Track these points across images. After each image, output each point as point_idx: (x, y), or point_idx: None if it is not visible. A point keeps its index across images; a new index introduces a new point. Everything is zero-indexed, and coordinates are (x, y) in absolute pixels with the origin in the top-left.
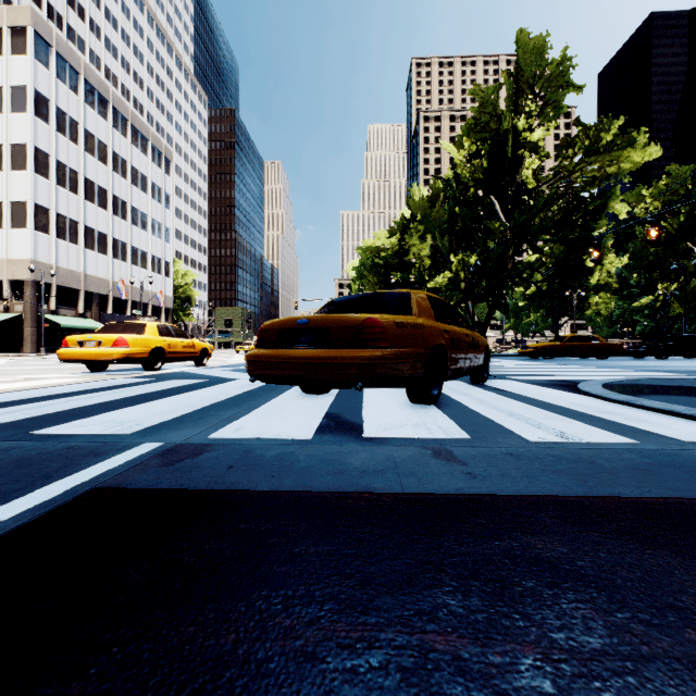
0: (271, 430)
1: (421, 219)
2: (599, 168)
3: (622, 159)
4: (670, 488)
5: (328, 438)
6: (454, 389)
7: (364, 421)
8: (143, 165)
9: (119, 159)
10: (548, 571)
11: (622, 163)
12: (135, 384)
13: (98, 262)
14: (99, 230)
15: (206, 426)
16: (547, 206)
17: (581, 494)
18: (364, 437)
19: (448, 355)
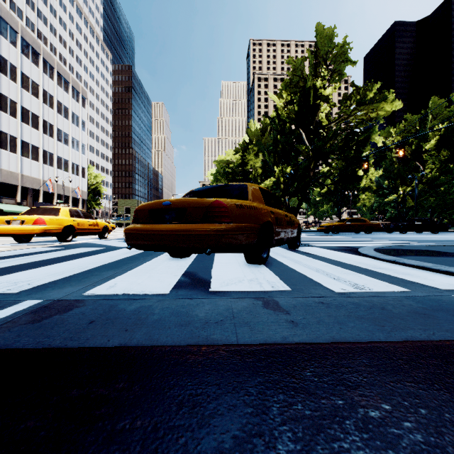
0: (138, 286)
1: (255, 142)
2: (366, 113)
3: (379, 109)
4: (448, 330)
5: (182, 293)
6: (277, 253)
7: (212, 278)
8: (65, 100)
9: (47, 94)
10: (379, 439)
11: (379, 111)
12: (46, 251)
13: (32, 166)
14: (32, 143)
15: (86, 284)
16: (334, 136)
17: (383, 338)
18: (211, 291)
19: (274, 229)
